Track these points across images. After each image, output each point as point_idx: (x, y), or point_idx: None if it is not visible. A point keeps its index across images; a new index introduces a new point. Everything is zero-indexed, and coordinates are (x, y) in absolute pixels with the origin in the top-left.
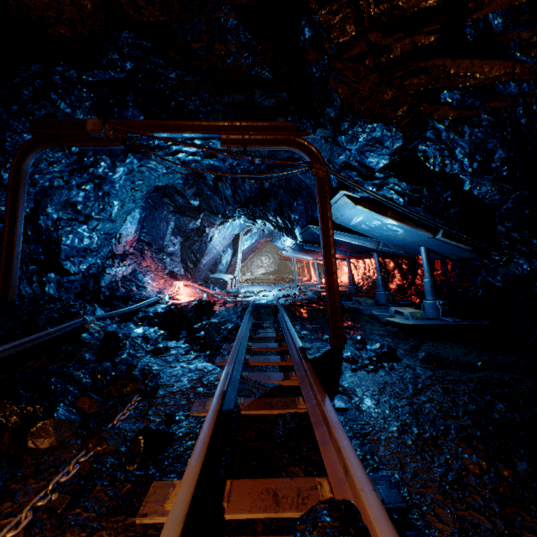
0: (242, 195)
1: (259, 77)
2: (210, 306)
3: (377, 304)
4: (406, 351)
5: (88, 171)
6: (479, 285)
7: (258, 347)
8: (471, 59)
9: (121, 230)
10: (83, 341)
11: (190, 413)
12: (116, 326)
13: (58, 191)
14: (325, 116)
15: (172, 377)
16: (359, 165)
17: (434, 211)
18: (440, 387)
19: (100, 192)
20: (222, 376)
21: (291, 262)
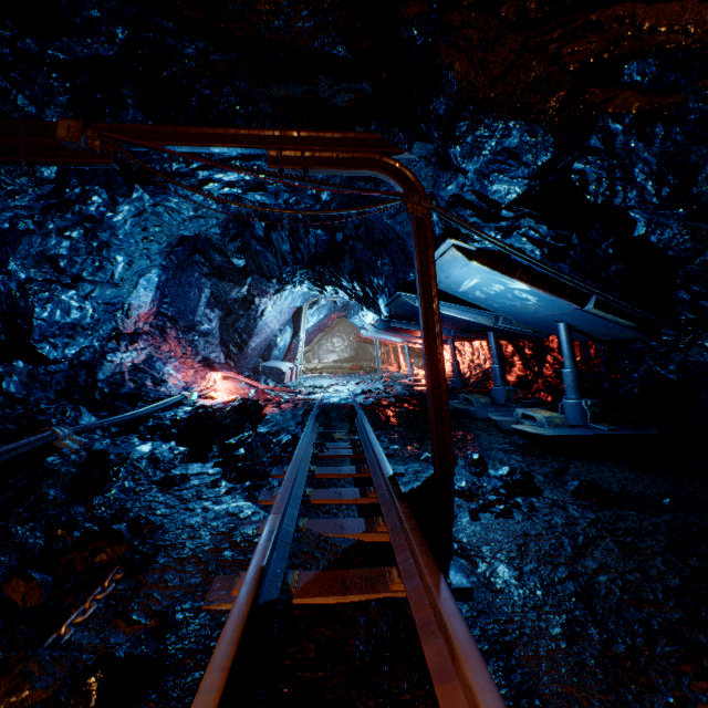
0: (306, 251)
1: (327, 54)
2: (257, 408)
3: (494, 405)
4: (547, 478)
5: (73, 209)
6: (635, 377)
7: (326, 473)
8: (681, 1)
9: (130, 299)
10: (47, 468)
11: (204, 605)
12: (108, 442)
13: (25, 238)
14: (429, 113)
15: (184, 531)
16: (478, 198)
17: (585, 270)
18: (614, 541)
19: (94, 242)
20: (262, 536)
21: (373, 345)
